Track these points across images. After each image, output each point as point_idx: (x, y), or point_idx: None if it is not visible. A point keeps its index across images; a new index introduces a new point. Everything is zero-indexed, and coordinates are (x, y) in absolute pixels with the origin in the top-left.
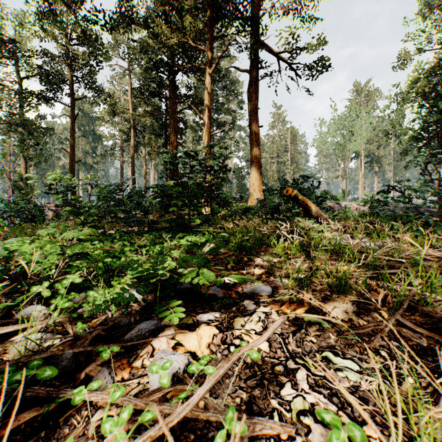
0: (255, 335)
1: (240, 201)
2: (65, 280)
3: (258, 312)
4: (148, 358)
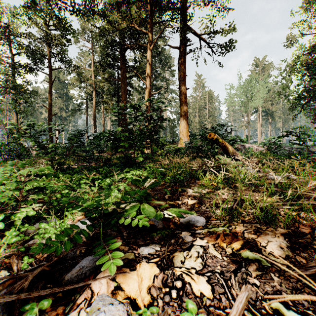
0: (196, 276)
1: (172, 143)
2: (19, 213)
3: (196, 246)
4: (84, 306)
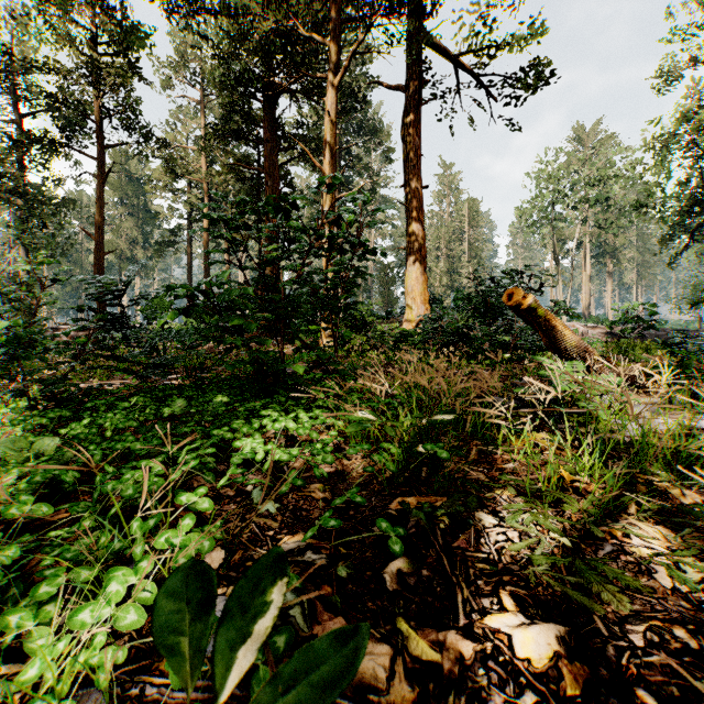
0: None
1: (387, 320)
2: None
3: None
4: None
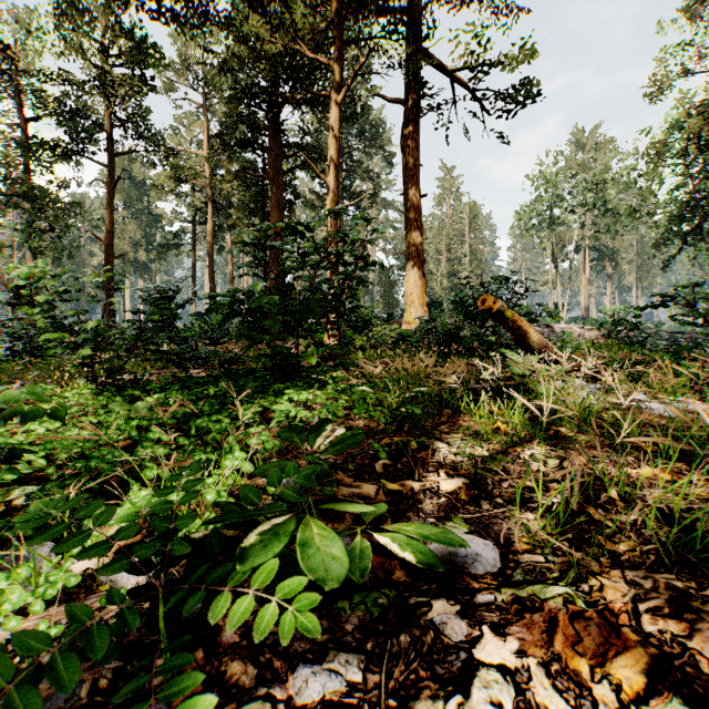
0: None
1: (388, 322)
2: None
3: (487, 670)
4: None
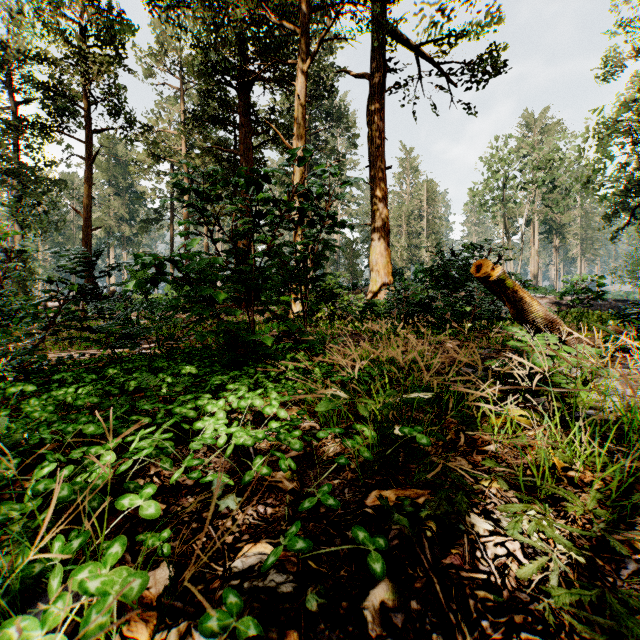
0: None
1: (353, 291)
2: None
3: None
4: None
